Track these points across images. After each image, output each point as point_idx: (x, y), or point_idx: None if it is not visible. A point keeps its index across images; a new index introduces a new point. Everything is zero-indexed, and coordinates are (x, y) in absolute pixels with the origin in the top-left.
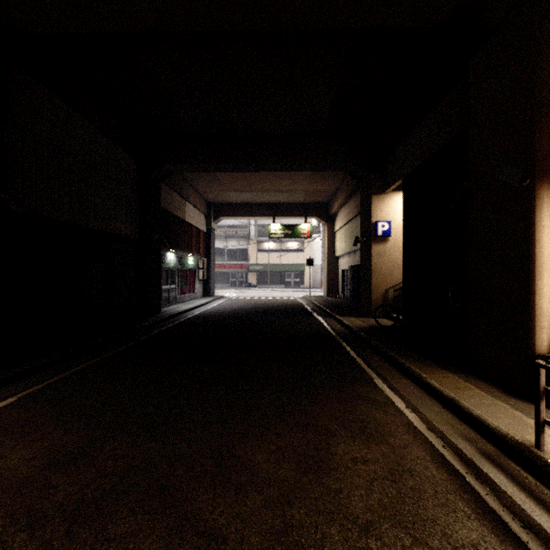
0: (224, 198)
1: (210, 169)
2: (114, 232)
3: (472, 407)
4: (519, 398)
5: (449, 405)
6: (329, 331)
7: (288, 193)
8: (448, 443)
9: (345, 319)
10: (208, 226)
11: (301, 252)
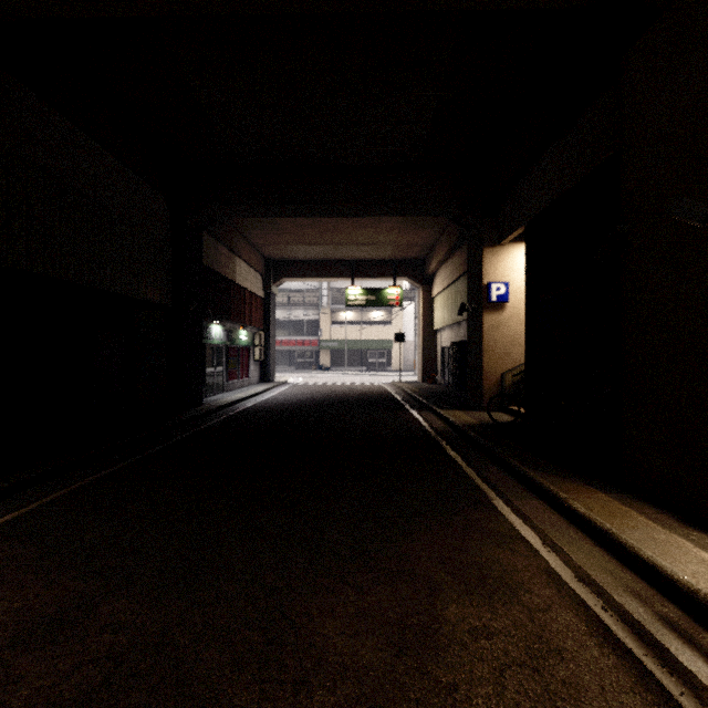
0: (287, 253)
1: (267, 214)
2: (139, 296)
3: (638, 545)
4: (703, 530)
5: (603, 540)
6: (427, 429)
7: (371, 247)
8: (609, 602)
9: (447, 413)
10: (266, 290)
11: (388, 324)
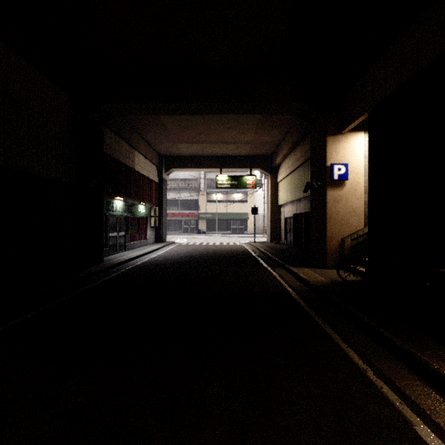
0: (174, 150)
1: (153, 111)
2: (38, 173)
3: None
4: None
5: None
6: (286, 288)
7: (234, 145)
8: None
9: (298, 270)
10: (160, 177)
11: (245, 202)
